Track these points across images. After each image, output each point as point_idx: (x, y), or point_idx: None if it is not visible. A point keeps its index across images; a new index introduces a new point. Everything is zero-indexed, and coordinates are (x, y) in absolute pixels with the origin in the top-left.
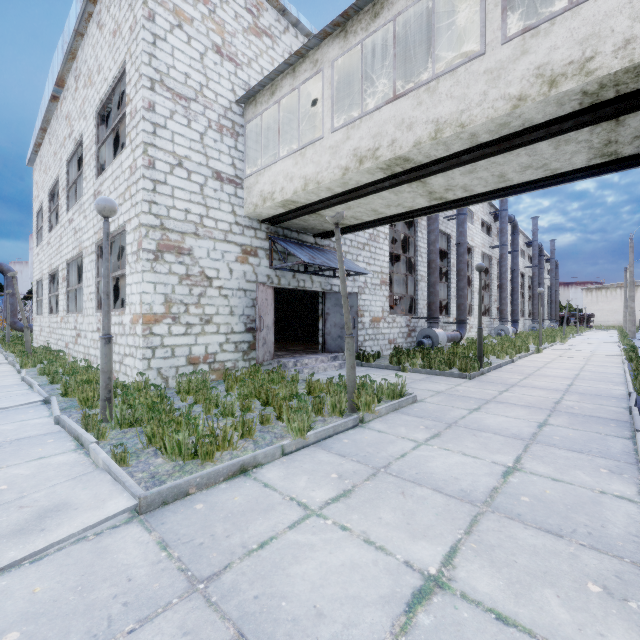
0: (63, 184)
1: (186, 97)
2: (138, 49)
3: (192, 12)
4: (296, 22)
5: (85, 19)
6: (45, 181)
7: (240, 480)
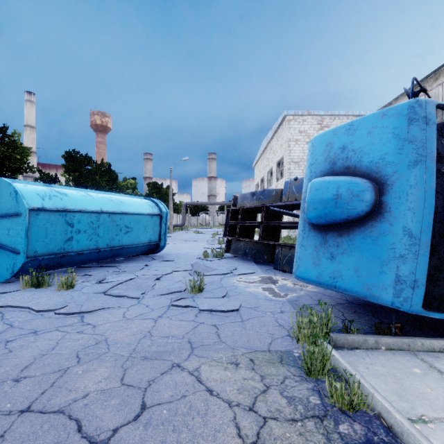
0: (266, 179)
1: (298, 162)
2: (286, 155)
3: (300, 137)
4: (338, 115)
5: (273, 136)
6: (259, 175)
7: None
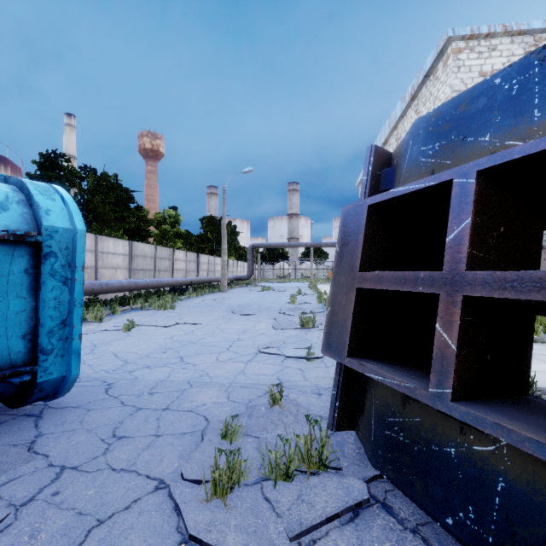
0: None
1: None
2: None
3: None
4: None
5: (406, 109)
6: None
7: (534, 344)
